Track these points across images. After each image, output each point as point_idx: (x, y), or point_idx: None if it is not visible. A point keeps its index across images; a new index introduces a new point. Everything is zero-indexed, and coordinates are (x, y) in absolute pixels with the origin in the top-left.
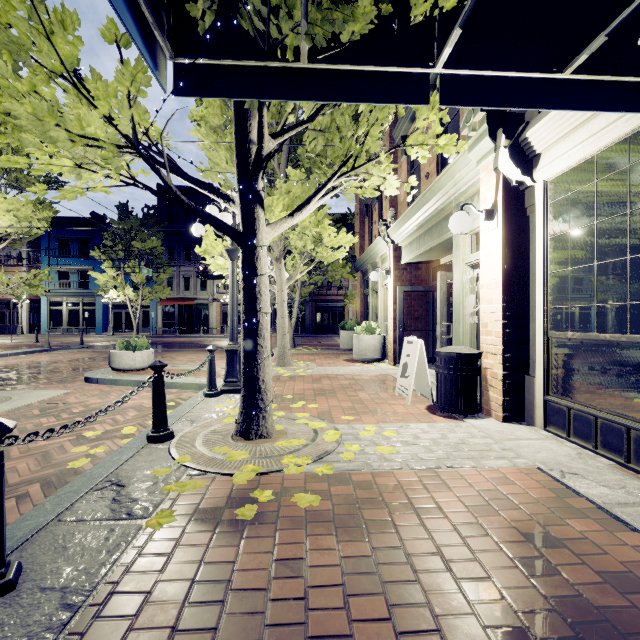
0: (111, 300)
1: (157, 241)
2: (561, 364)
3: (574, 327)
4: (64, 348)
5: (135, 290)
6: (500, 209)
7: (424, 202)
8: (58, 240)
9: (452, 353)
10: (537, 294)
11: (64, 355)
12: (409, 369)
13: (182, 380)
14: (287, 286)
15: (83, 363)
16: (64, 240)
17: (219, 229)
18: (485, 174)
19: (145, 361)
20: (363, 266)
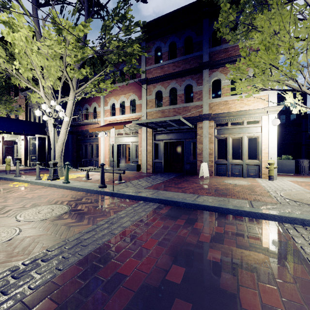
0: None
1: None
2: (31, 158)
3: (32, 154)
4: None
5: None
6: (24, 139)
7: None
8: None
9: (16, 158)
10: (29, 150)
11: None
12: None
13: None
14: None
15: None
16: None
17: None
18: None
19: None
20: None
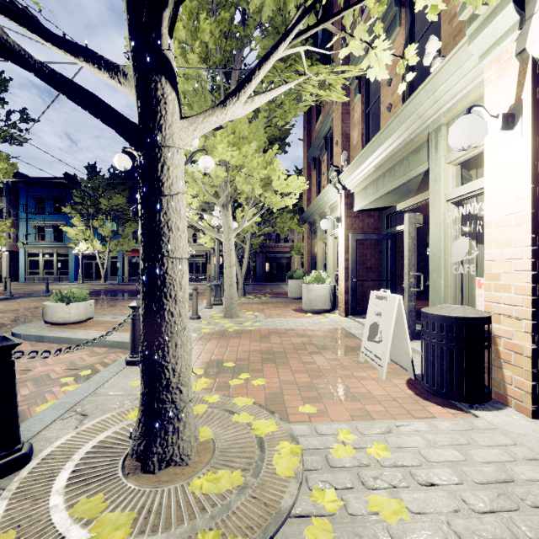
0: (81, 251)
1: (122, 198)
2: None
3: None
4: (26, 296)
5: (104, 243)
6: (528, 109)
7: (388, 135)
8: (35, 198)
9: (453, 316)
10: None
11: (21, 303)
12: (381, 332)
13: (114, 337)
14: (234, 234)
15: (31, 313)
16: (40, 198)
17: (89, 110)
18: (494, 70)
19: (82, 313)
20: (311, 217)
